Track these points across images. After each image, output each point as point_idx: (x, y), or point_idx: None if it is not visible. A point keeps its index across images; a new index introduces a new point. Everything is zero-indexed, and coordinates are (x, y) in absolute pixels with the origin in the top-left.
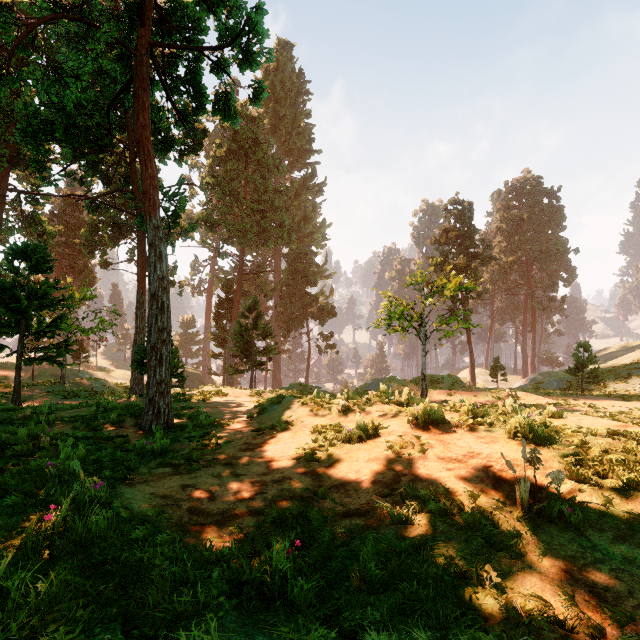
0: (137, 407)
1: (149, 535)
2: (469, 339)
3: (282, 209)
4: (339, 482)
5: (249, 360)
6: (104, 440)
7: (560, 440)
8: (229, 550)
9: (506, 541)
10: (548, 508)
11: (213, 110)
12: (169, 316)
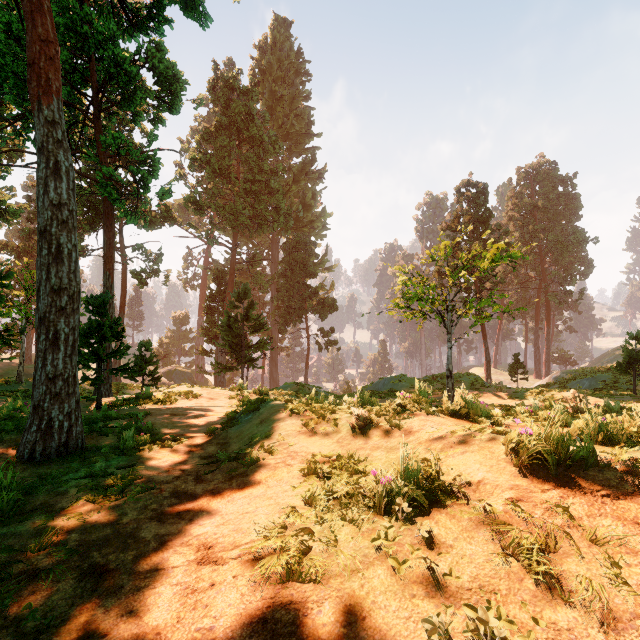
0: None
1: None
2: (484, 334)
3: (278, 191)
4: None
5: (239, 356)
6: None
7: None
8: None
9: None
10: None
11: None
12: (73, 269)
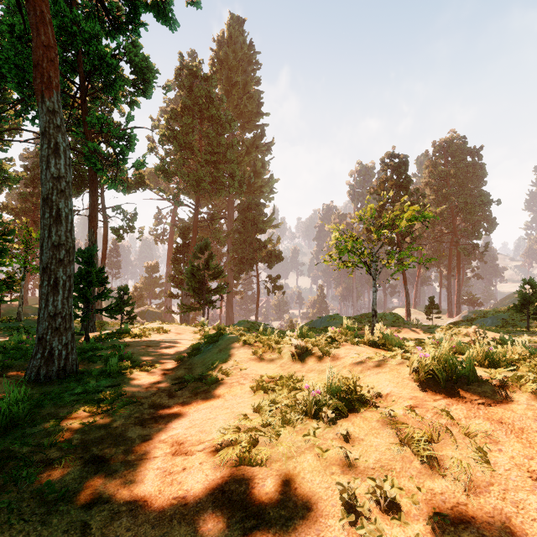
0: None
1: None
2: (405, 280)
3: (233, 161)
4: None
5: (201, 299)
6: None
7: None
8: None
9: None
10: None
11: (145, 5)
12: (69, 229)
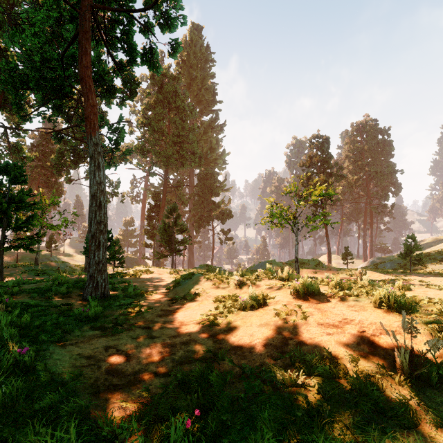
0: (83, 281)
1: (58, 402)
2: (327, 233)
3: (194, 141)
4: (236, 344)
5: (171, 248)
6: (52, 307)
7: (420, 309)
8: (134, 415)
9: (394, 407)
10: (425, 372)
11: (141, 60)
12: (105, 212)
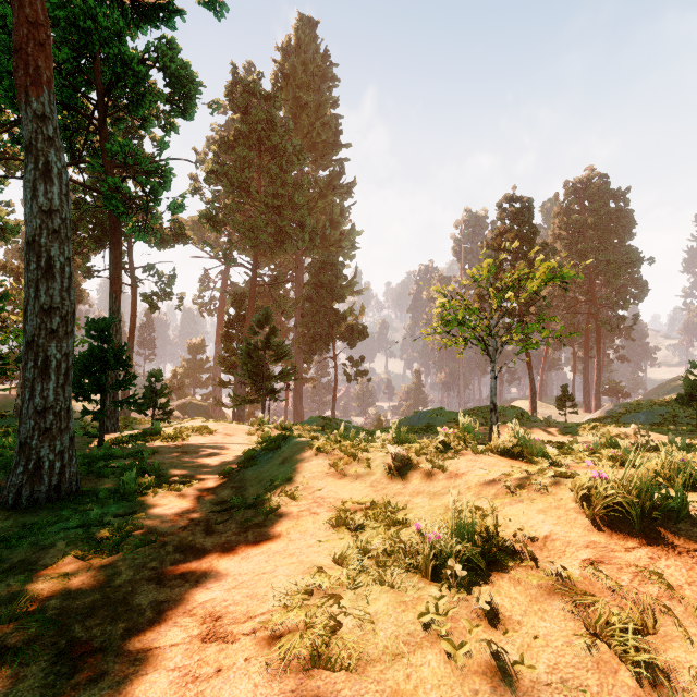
0: None
1: None
2: (529, 363)
3: (303, 206)
4: None
5: (260, 387)
6: None
7: None
8: None
9: None
10: None
11: None
12: (66, 286)
